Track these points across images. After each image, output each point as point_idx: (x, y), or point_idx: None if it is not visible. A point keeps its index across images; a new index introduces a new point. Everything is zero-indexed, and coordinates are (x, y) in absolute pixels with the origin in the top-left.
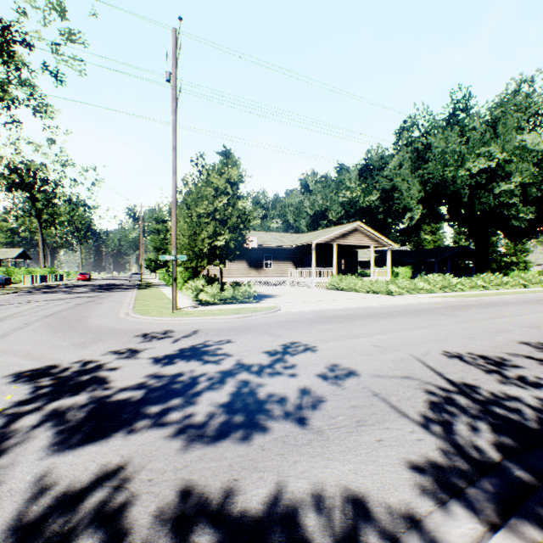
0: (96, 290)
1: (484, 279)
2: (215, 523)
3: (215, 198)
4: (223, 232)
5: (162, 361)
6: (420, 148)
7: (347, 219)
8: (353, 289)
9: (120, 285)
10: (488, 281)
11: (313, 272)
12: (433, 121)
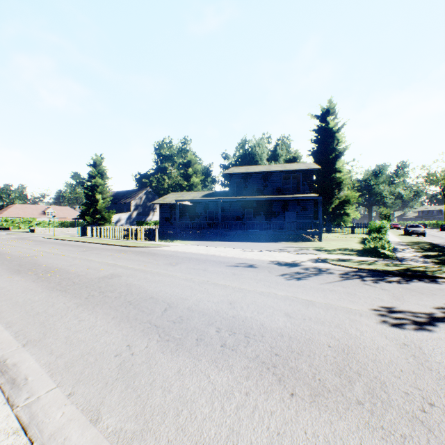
0: None
1: None
2: None
3: None
4: None
5: None
6: None
7: None
8: None
9: None
10: None
11: None
12: None
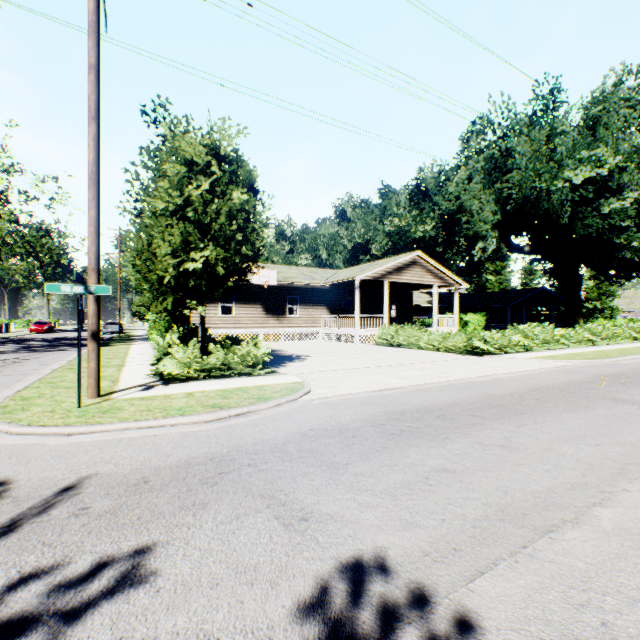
0: (29, 348)
1: (591, 330)
2: None
3: (186, 179)
4: (202, 246)
5: None
6: (496, 155)
7: (395, 253)
8: (415, 346)
9: (83, 339)
10: (596, 333)
11: (357, 321)
12: (516, 118)
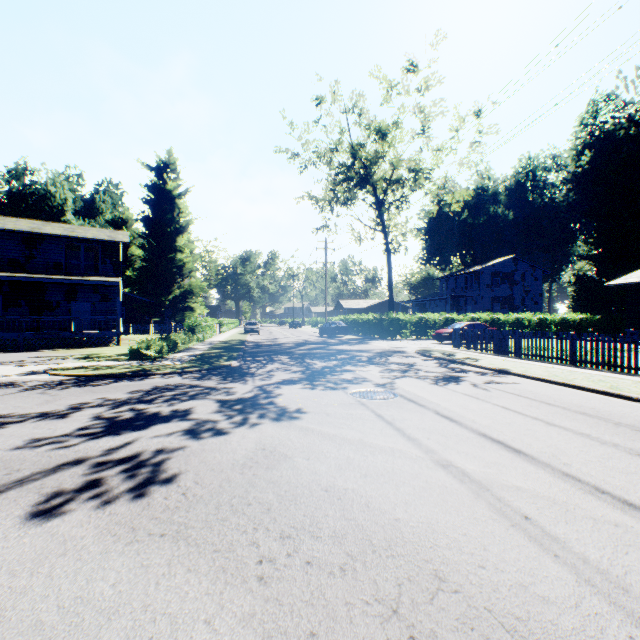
0: None
1: None
2: (203, 378)
3: None
4: None
5: (176, 415)
6: None
7: None
8: None
9: None
10: None
11: None
12: None
